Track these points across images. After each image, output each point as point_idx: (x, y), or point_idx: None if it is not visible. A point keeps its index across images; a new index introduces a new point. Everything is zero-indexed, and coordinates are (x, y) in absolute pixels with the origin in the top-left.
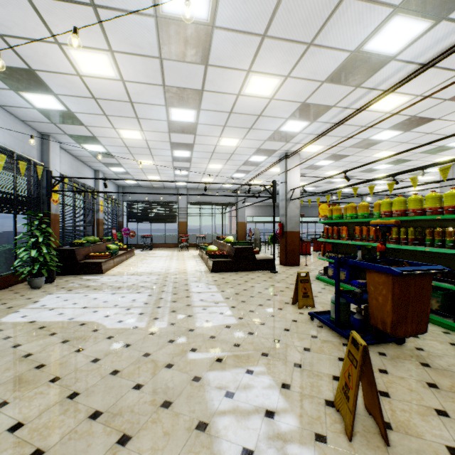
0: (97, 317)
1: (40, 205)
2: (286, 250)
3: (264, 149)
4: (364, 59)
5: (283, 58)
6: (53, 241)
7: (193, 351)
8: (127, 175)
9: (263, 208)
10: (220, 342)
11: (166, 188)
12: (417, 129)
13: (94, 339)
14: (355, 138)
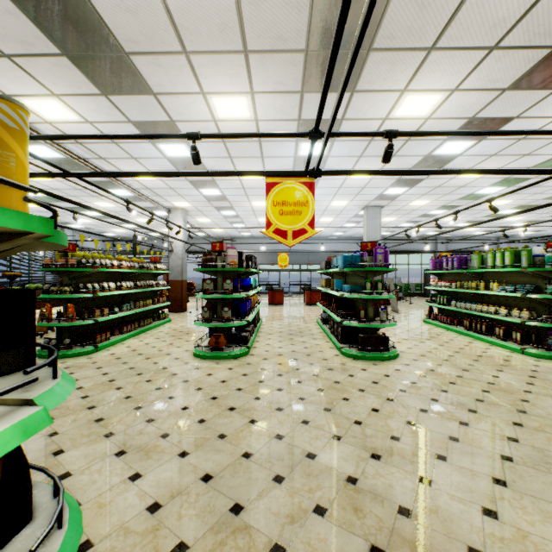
0: None
1: None
2: (169, 298)
3: (145, 207)
4: (55, 160)
5: None
6: None
7: None
8: (94, 229)
9: (267, 255)
10: None
11: (152, 238)
12: (224, 187)
13: None
14: (194, 196)
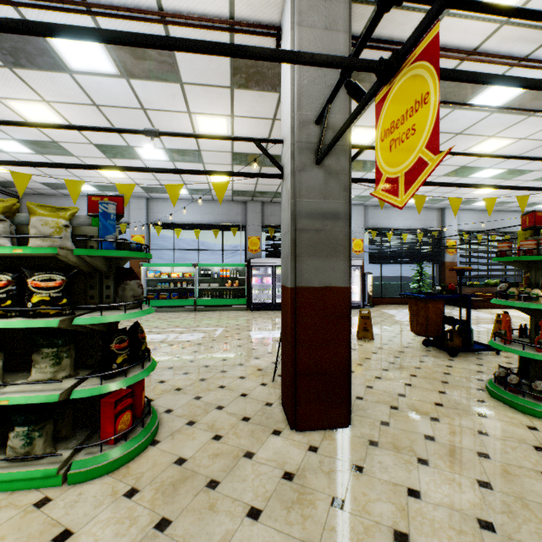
0: (400, 316)
1: (437, 257)
2: None
3: None
4: (515, 102)
5: (462, 141)
6: (449, 281)
7: (388, 326)
8: None
9: None
10: (401, 329)
11: None
12: None
13: (382, 318)
14: None
